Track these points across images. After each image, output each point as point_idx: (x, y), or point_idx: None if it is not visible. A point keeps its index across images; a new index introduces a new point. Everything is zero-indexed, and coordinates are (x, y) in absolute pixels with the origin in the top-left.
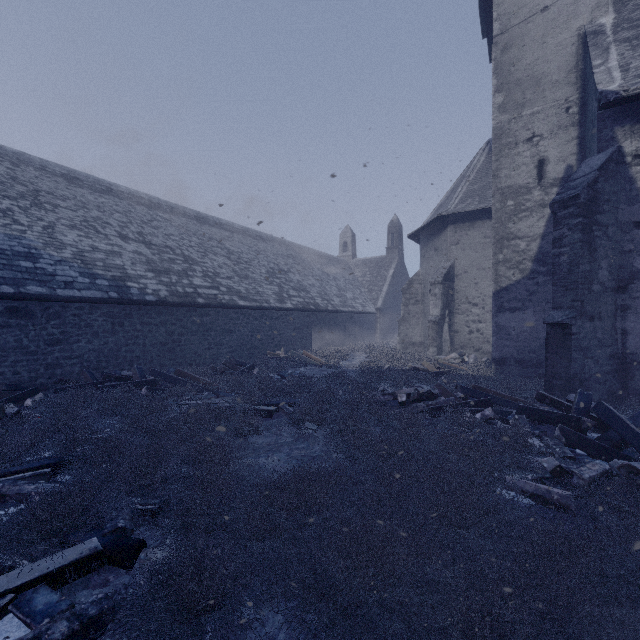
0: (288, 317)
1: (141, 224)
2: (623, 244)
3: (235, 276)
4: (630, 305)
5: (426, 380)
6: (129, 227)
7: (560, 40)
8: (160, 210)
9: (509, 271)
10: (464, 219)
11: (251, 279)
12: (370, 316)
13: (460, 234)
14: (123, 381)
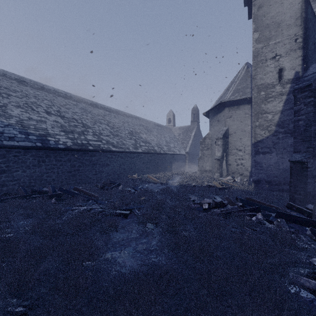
0: (139, 157)
1: (59, 106)
2: None
3: (111, 135)
4: None
5: (216, 193)
6: (52, 108)
7: (291, 1)
8: (71, 99)
9: (262, 131)
10: (234, 104)
11: (120, 136)
12: (182, 156)
13: (232, 112)
14: (43, 194)
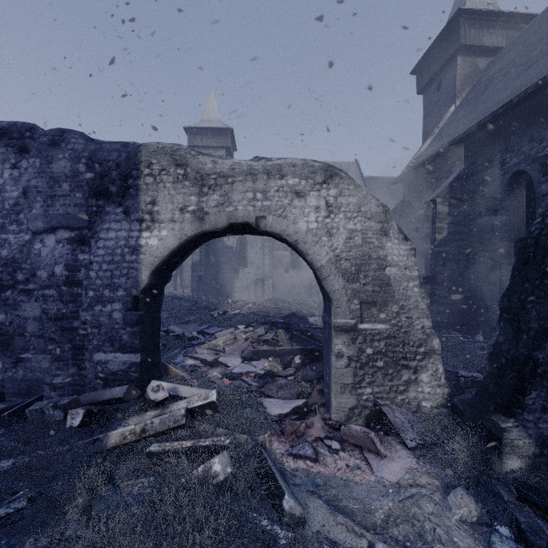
0: None
1: None
2: (219, 253)
3: None
4: (220, 271)
5: None
6: None
7: None
8: None
9: (197, 257)
10: None
11: None
12: None
13: None
14: None
